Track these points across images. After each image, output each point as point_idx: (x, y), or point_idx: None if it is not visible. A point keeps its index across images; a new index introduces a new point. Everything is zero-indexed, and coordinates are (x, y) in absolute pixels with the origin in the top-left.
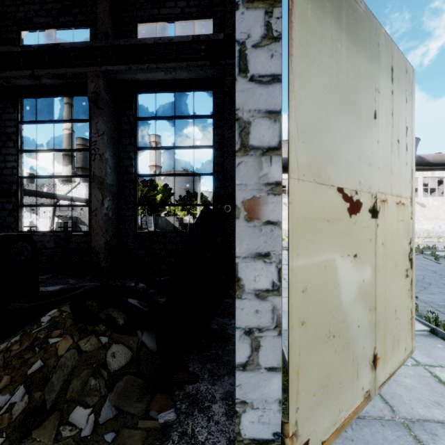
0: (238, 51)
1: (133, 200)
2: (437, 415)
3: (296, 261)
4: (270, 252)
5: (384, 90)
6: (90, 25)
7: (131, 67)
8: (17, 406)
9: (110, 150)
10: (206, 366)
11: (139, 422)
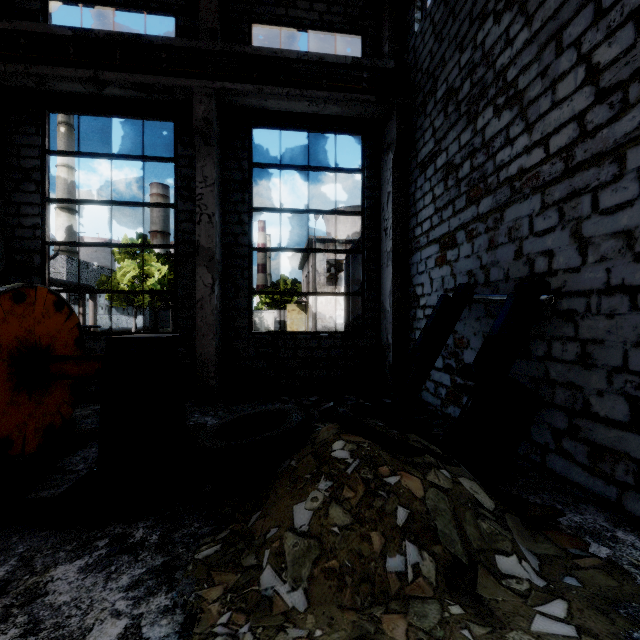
0: None
1: (247, 285)
2: None
3: None
4: None
5: None
6: (177, 12)
7: (263, 89)
8: (424, 567)
9: (218, 209)
10: (542, 497)
11: (576, 562)
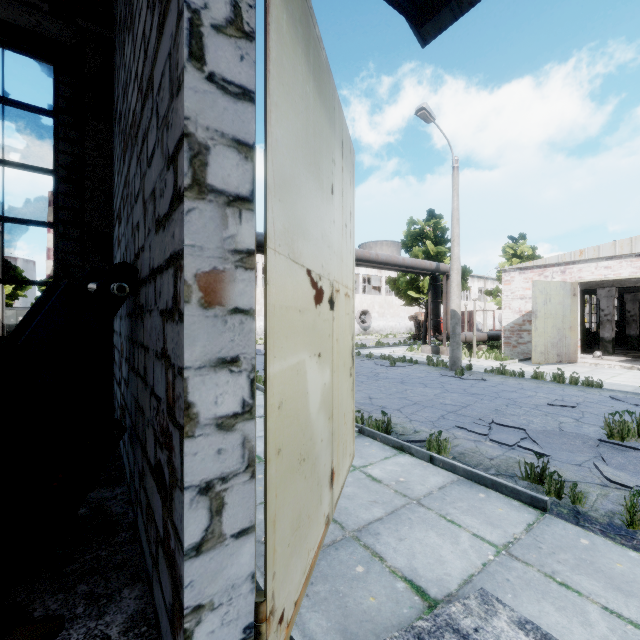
0: (189, 21)
1: None
2: (377, 513)
3: (273, 365)
4: (239, 356)
5: (338, 163)
6: None
7: None
8: None
9: None
10: (76, 592)
11: None
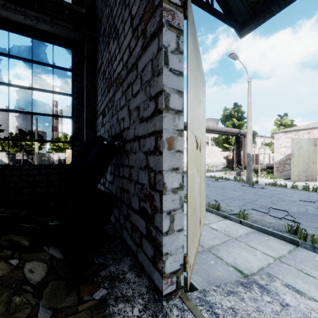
0: (164, 52)
1: None
2: (217, 242)
3: (189, 171)
4: (178, 167)
5: (201, 89)
6: None
7: None
8: None
9: None
10: (107, 257)
11: (78, 308)
